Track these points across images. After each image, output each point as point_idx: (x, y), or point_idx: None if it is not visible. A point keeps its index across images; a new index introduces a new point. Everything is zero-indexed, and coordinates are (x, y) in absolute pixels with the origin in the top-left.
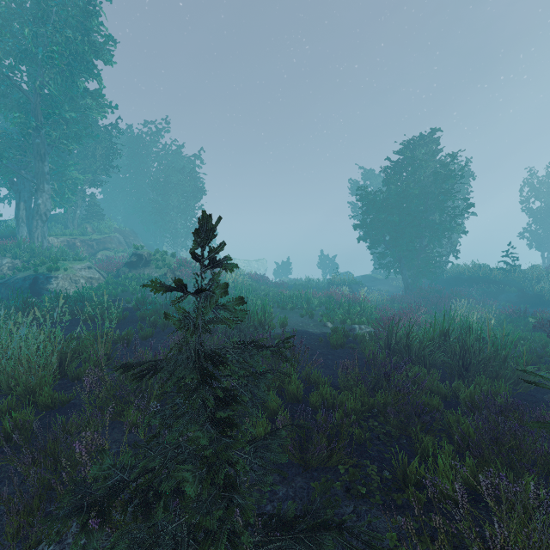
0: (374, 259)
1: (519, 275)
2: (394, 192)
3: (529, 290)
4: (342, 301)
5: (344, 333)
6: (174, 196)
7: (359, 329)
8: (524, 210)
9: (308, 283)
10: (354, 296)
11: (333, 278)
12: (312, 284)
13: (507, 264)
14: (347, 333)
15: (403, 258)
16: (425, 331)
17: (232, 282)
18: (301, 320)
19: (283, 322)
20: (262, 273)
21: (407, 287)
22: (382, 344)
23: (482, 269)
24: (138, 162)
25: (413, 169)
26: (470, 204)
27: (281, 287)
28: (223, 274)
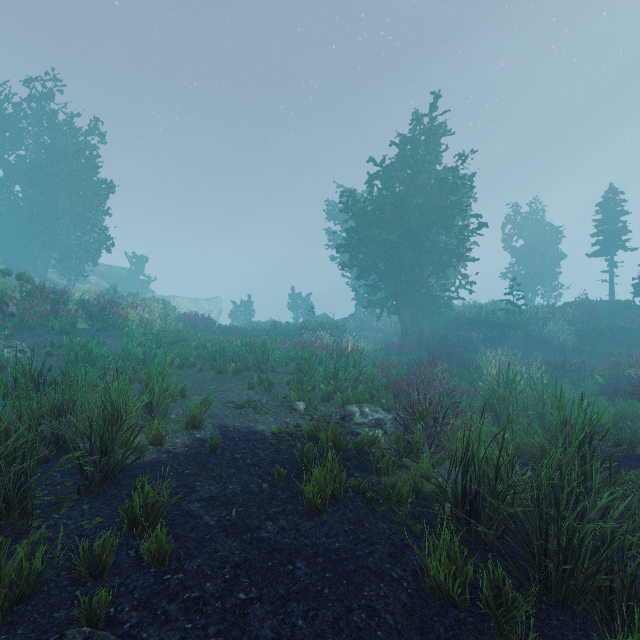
0: (357, 297)
1: (524, 316)
2: (391, 201)
3: (537, 335)
4: (323, 355)
5: (335, 442)
6: (63, 193)
7: (361, 416)
8: (511, 247)
9: (274, 328)
10: (340, 347)
11: (308, 320)
12: (279, 329)
13: (511, 303)
14: (343, 438)
15: (400, 293)
16: (541, 438)
17: (144, 326)
18: (247, 398)
19: (192, 416)
20: (215, 316)
21: (406, 332)
22: (427, 465)
23: (484, 309)
24: (1, 137)
25: (414, 173)
26: (481, 223)
27: (231, 334)
28: (123, 313)
